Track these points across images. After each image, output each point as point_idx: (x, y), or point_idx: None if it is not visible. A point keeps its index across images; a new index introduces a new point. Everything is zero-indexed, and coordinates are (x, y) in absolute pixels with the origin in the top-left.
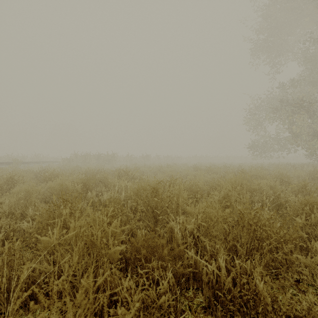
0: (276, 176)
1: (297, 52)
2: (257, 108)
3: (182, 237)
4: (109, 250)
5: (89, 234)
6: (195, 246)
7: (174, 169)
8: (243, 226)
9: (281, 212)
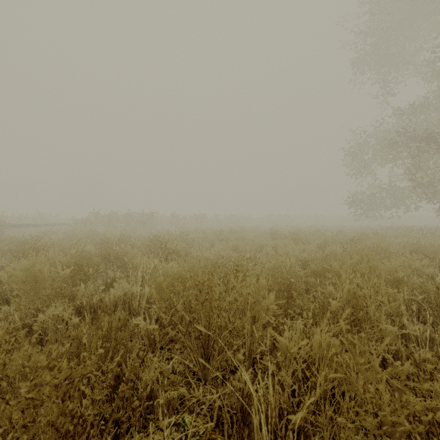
0: (412, 249)
1: (420, 64)
2: (360, 146)
3: None
4: None
5: None
6: None
7: (241, 235)
8: None
9: None
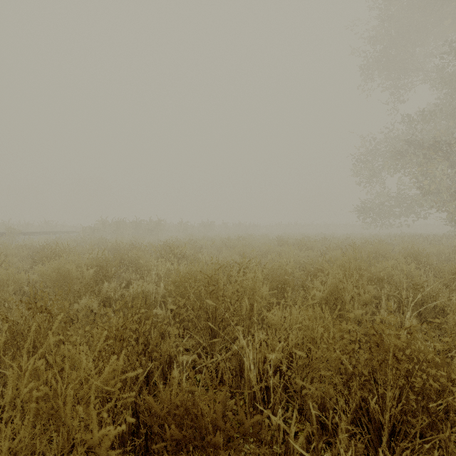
0: (407, 254)
1: (430, 70)
2: (370, 153)
3: (258, 378)
4: (89, 434)
5: (50, 393)
6: (283, 388)
7: (248, 242)
8: (381, 361)
9: (426, 316)
